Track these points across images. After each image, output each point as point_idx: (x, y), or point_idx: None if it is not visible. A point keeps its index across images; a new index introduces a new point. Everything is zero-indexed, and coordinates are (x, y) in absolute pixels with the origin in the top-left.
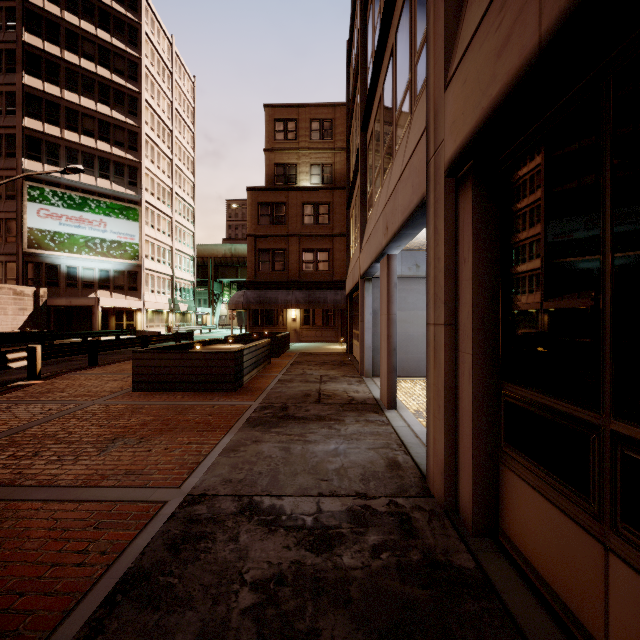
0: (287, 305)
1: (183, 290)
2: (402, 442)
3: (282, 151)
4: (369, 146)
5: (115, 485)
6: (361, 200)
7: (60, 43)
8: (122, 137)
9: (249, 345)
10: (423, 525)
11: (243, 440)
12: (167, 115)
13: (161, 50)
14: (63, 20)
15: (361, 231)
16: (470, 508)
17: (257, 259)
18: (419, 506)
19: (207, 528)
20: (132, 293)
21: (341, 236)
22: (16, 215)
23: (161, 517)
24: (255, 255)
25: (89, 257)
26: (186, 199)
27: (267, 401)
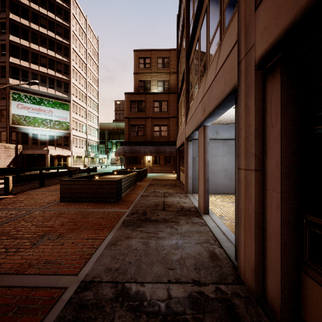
0: (145, 154)
1: (92, 146)
2: (216, 238)
3: (143, 74)
4: (190, 67)
5: (36, 273)
6: (186, 97)
7: (29, 19)
8: (61, 67)
9: (125, 176)
10: (243, 311)
11: (120, 236)
12: (84, 56)
13: (81, 23)
14: (30, 7)
15: (186, 114)
16: (278, 302)
17: (130, 130)
18: (236, 292)
19: (91, 314)
20: (66, 147)
21: (173, 118)
22: (6, 107)
23: (61, 302)
24: (129, 128)
25: (44, 129)
26: (94, 99)
27: (135, 209)
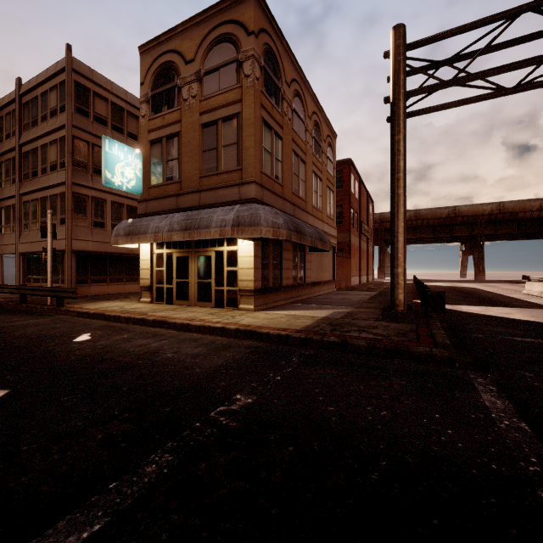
0: None
1: None
2: None
3: None
4: None
5: None
6: None
7: None
8: None
9: None
10: None
11: None
12: None
13: None
14: None
15: None
16: None
17: None
18: None
19: None
20: None
21: None
22: None
23: None
24: None
25: None
26: None
27: None
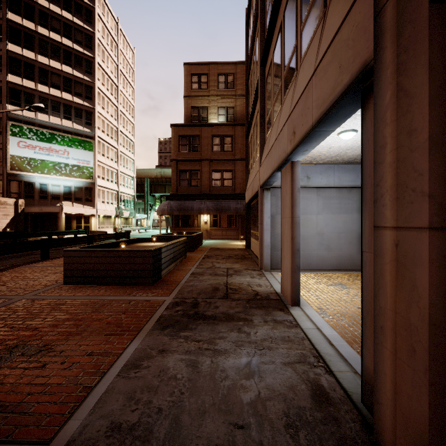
0: (200, 212)
1: (126, 201)
2: (318, 353)
3: (197, 97)
4: (268, 77)
5: None
6: (260, 123)
7: (35, 20)
8: (81, 90)
9: (167, 244)
10: None
11: (149, 349)
12: (114, 75)
13: (110, 27)
14: (37, 3)
15: (260, 149)
16: None
17: (178, 177)
18: None
19: None
20: (88, 203)
21: (241, 160)
22: (2, 146)
23: None
24: (177, 174)
25: (56, 177)
26: (128, 136)
27: (180, 296)
